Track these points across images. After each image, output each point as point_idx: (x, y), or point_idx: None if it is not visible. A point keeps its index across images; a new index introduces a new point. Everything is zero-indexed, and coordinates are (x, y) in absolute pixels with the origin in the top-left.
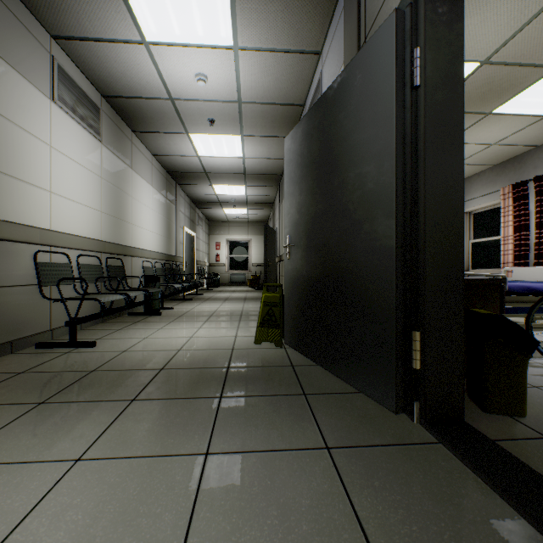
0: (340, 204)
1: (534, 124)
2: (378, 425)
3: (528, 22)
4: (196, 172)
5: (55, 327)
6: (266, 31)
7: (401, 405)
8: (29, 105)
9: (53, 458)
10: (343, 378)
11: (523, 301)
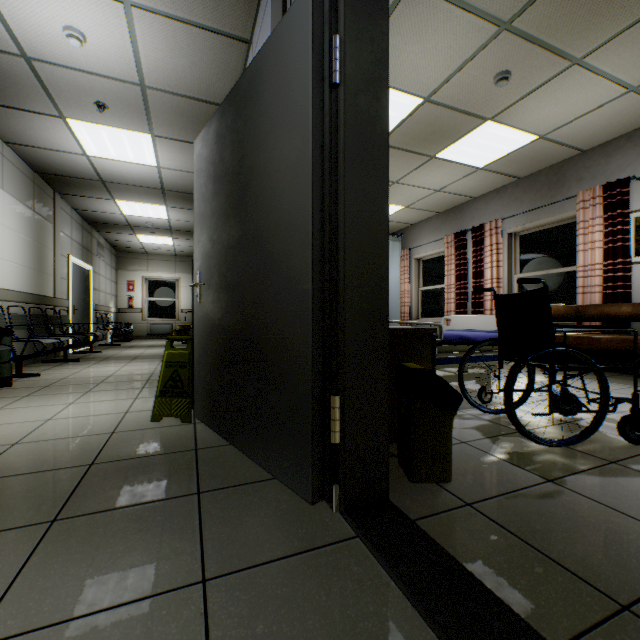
0: (255, 230)
1: (471, 175)
2: (288, 525)
3: (463, 65)
4: (86, 179)
5: None
6: None
7: (319, 491)
8: None
9: None
10: (257, 461)
11: (457, 351)
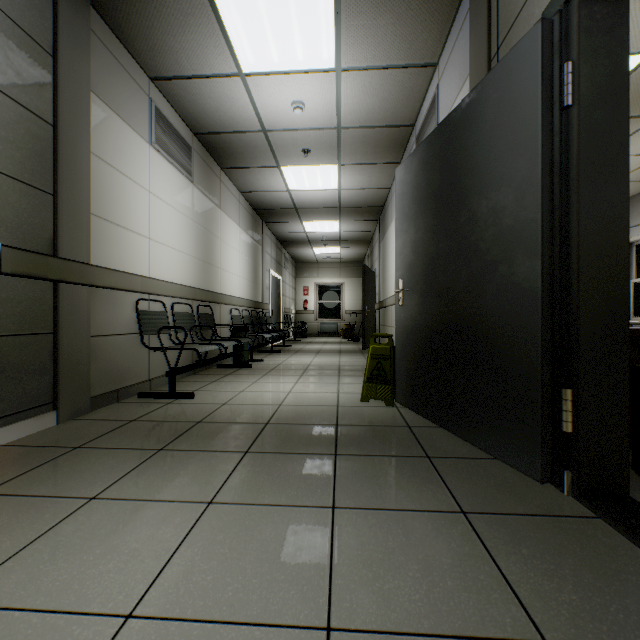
0: (468, 242)
1: None
2: (520, 494)
3: None
4: (285, 208)
5: (153, 378)
6: (374, 48)
7: (548, 473)
8: (131, 152)
9: (187, 499)
10: (472, 442)
11: None
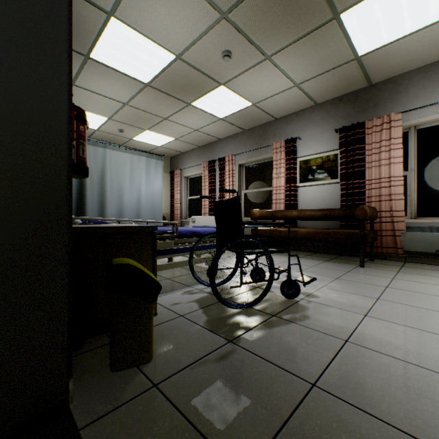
0: None
1: (216, 122)
2: None
3: (200, 37)
4: None
5: None
6: None
7: None
8: None
9: None
10: None
11: (190, 242)
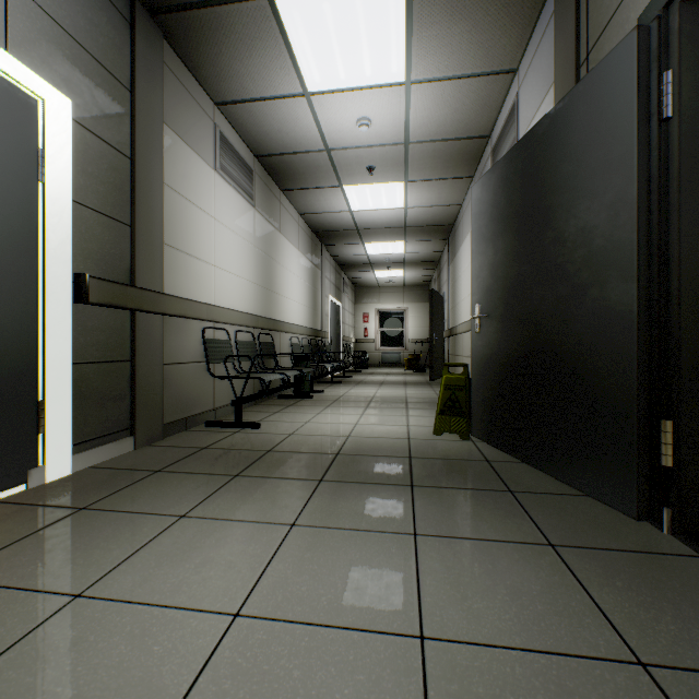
0: (554, 265)
1: None
2: (613, 531)
3: None
4: (346, 230)
5: (217, 407)
6: (447, 58)
7: (645, 510)
8: (198, 179)
9: (271, 521)
10: (558, 478)
11: None
